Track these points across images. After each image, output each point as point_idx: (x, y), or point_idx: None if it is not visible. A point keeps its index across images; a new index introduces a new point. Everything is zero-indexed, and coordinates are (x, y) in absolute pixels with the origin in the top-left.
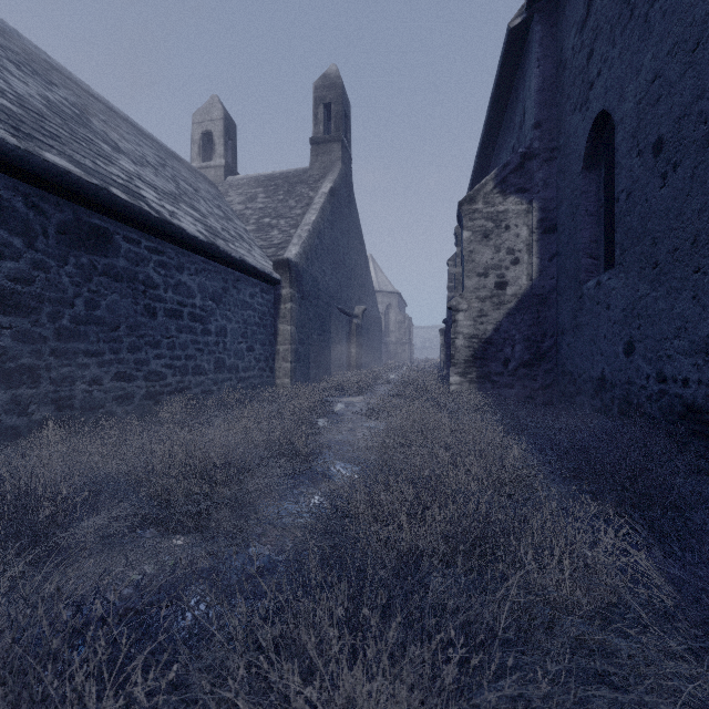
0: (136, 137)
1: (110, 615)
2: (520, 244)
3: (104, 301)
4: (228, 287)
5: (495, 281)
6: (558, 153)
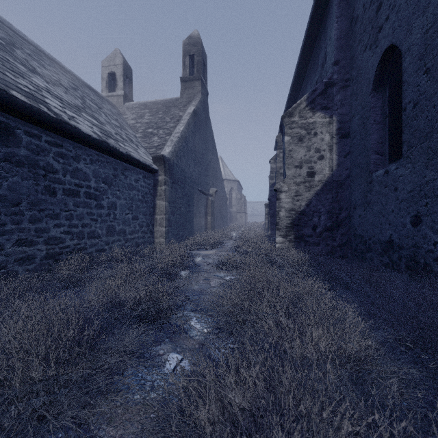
0: (56, 69)
1: None
2: (324, 145)
3: (6, 182)
4: (118, 174)
5: (307, 171)
6: (351, 82)
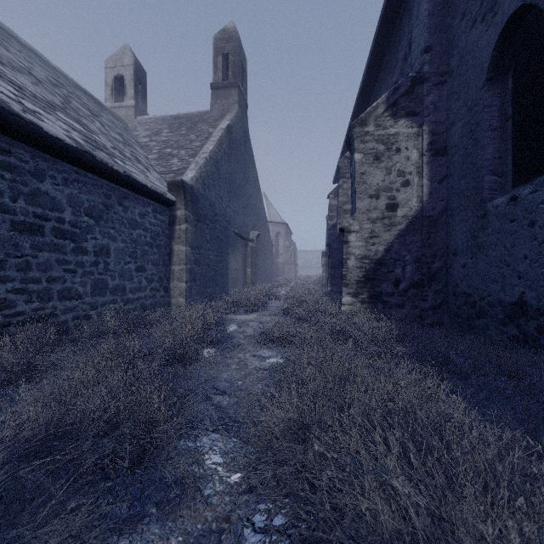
0: (30, 58)
1: None
2: (410, 166)
3: None
4: (112, 203)
5: (386, 203)
6: (449, 76)
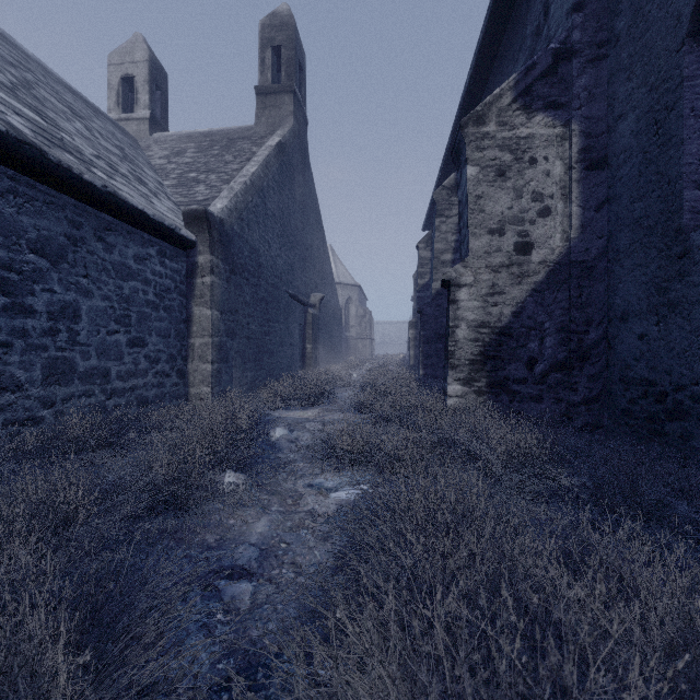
0: None
1: None
2: (551, 186)
3: None
4: (83, 236)
5: (515, 242)
6: (613, 46)
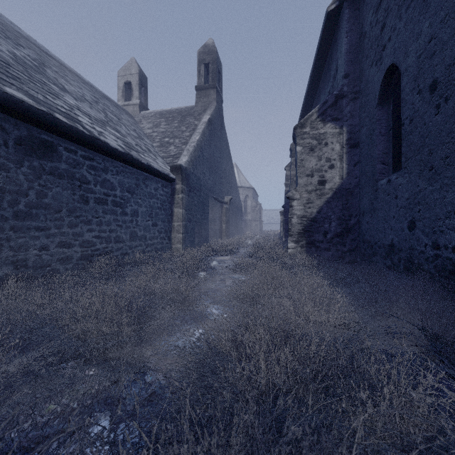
0: (79, 83)
1: (27, 443)
2: (334, 155)
3: (50, 192)
4: (139, 183)
5: (318, 180)
6: (360, 94)
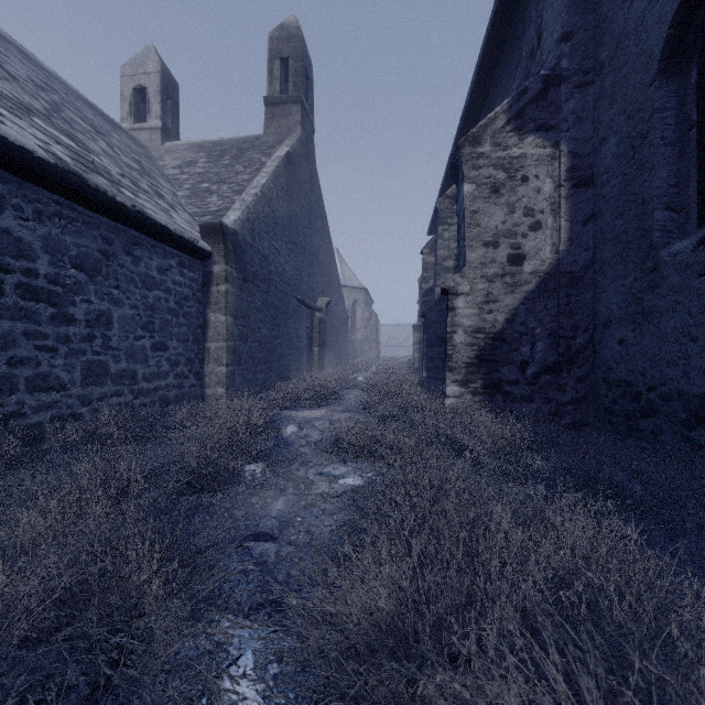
0: (7, 51)
1: None
2: (541, 202)
3: None
4: (115, 251)
5: (508, 254)
6: (598, 73)
